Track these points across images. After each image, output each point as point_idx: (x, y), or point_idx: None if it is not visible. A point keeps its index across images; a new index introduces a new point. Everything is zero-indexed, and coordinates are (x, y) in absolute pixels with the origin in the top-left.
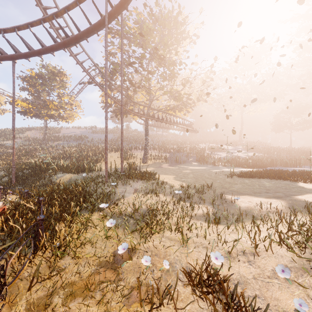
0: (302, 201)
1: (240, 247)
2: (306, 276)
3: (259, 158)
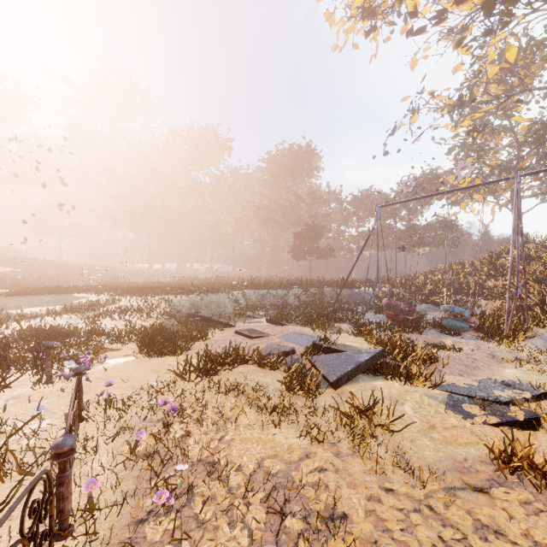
0: (77, 303)
1: (45, 322)
2: (79, 321)
3: (17, 275)
